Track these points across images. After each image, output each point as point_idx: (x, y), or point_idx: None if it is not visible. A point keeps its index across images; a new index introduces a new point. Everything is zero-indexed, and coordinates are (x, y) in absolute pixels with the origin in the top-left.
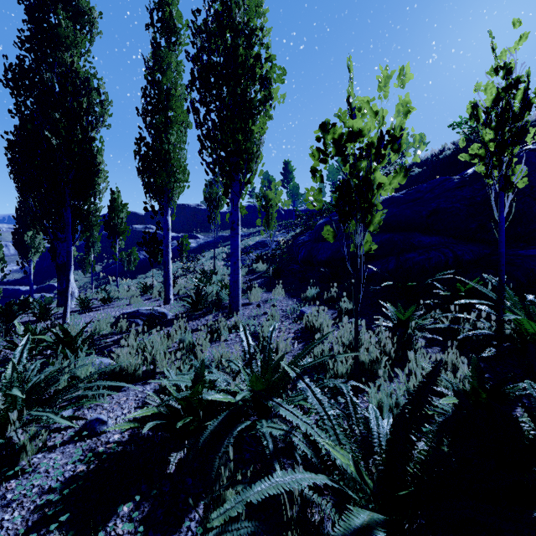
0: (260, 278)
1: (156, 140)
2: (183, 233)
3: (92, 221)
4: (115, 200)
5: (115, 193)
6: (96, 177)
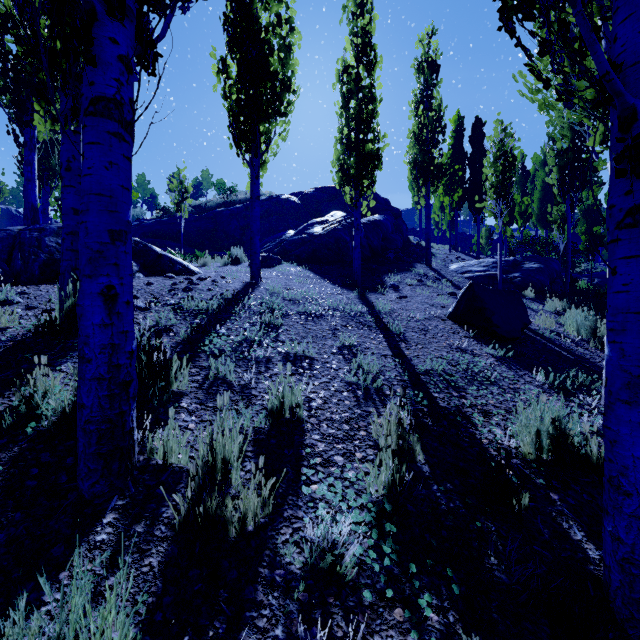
0: None
1: None
2: None
3: None
4: None
5: None
6: None
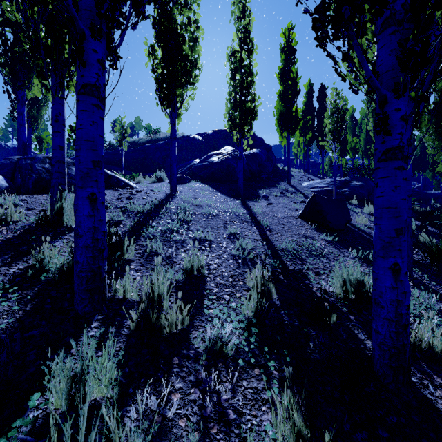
0: None
1: None
2: None
3: None
4: None
5: None
6: None
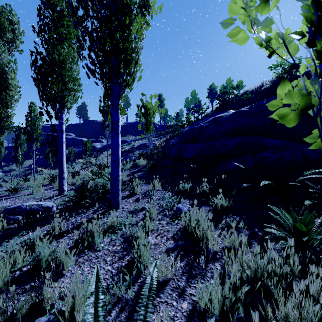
0: (141, 171)
1: (48, 52)
2: (93, 138)
3: (5, 125)
4: (32, 111)
5: (31, 106)
6: (7, 90)
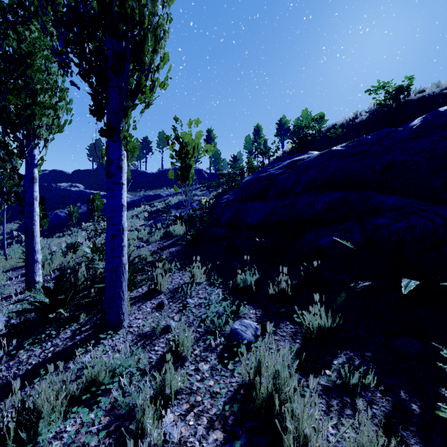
0: (175, 245)
1: (0, 35)
2: None
3: None
4: None
5: None
6: None
